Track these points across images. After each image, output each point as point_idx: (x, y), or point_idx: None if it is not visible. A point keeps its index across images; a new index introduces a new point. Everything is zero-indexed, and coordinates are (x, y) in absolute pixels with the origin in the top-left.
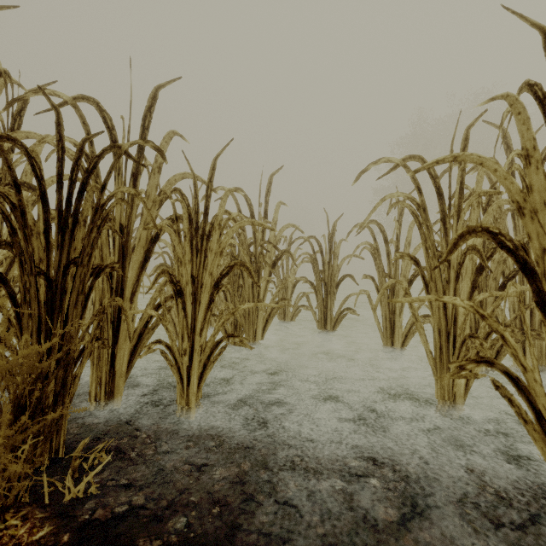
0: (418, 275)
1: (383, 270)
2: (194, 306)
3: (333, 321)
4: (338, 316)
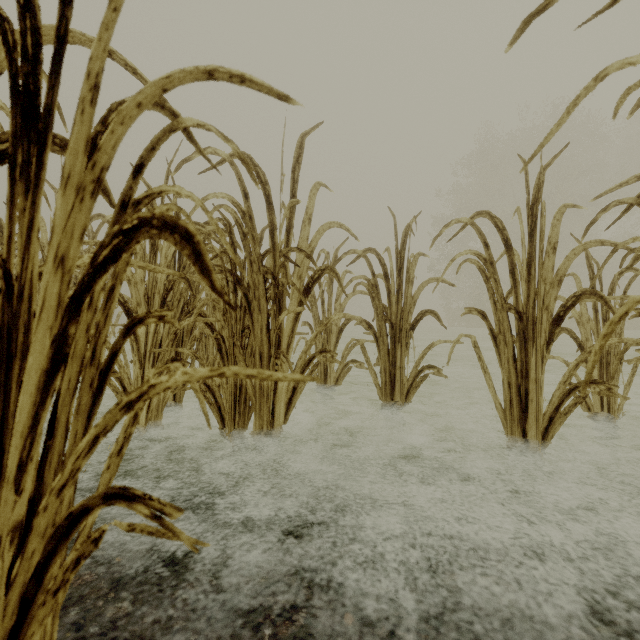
0: (574, 305)
1: (503, 299)
2: (5, 379)
3: (406, 387)
4: (413, 379)
